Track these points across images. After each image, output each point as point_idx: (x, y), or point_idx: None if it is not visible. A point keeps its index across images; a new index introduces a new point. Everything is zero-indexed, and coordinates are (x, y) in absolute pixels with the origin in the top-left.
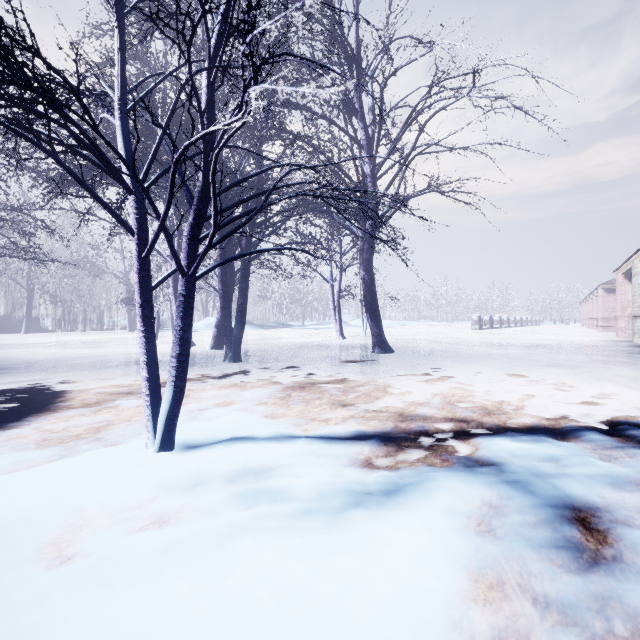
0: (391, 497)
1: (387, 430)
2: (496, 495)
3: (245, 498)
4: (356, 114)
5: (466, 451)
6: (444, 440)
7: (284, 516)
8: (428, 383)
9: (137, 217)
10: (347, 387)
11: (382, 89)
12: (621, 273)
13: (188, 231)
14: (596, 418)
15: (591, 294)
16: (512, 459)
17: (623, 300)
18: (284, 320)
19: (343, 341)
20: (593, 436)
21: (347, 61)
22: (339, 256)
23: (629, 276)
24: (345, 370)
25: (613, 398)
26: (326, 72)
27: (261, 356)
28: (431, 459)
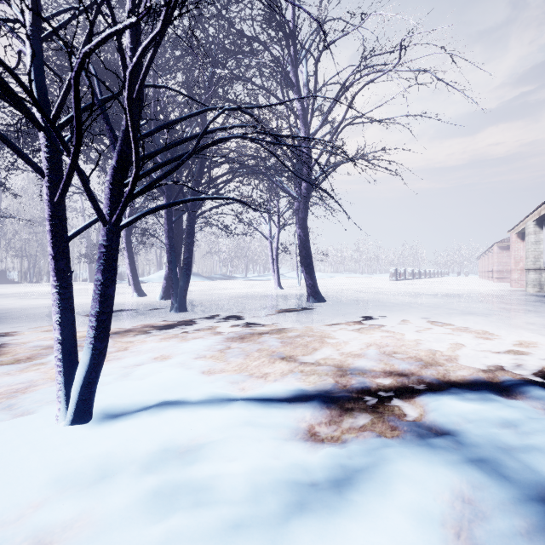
0: (343, 494)
1: (328, 388)
2: (466, 483)
3: (160, 501)
4: (292, 86)
5: (413, 413)
6: (388, 400)
7: (206, 538)
8: (361, 332)
9: (48, 156)
10: (285, 337)
11: (316, 62)
12: (515, 233)
13: (110, 175)
14: (529, 369)
15: (487, 251)
16: (467, 426)
17: (516, 256)
18: (229, 272)
19: (280, 291)
20: (538, 393)
21: (284, 36)
22: (277, 216)
23: (521, 235)
24: (283, 319)
25: (535, 346)
26: (265, 46)
27: (206, 306)
28: (379, 426)
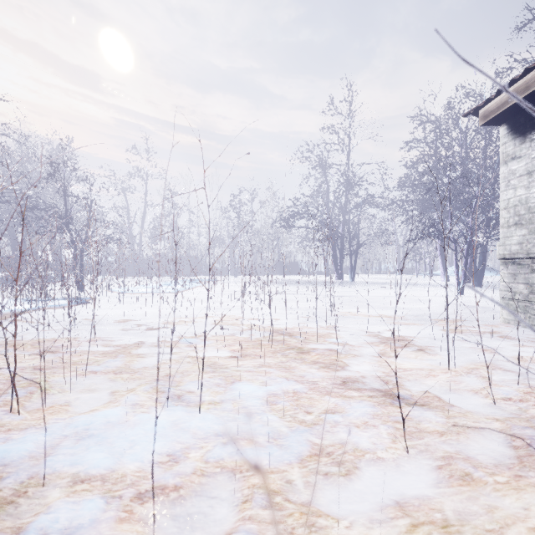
0: None
1: None
2: None
3: None
4: None
5: None
6: None
7: None
8: None
9: (455, 248)
10: None
11: None
12: None
13: (466, 249)
14: None
15: None
16: None
17: None
18: None
19: None
20: None
21: None
22: None
23: None
24: None
25: None
26: None
27: (495, 286)
28: None
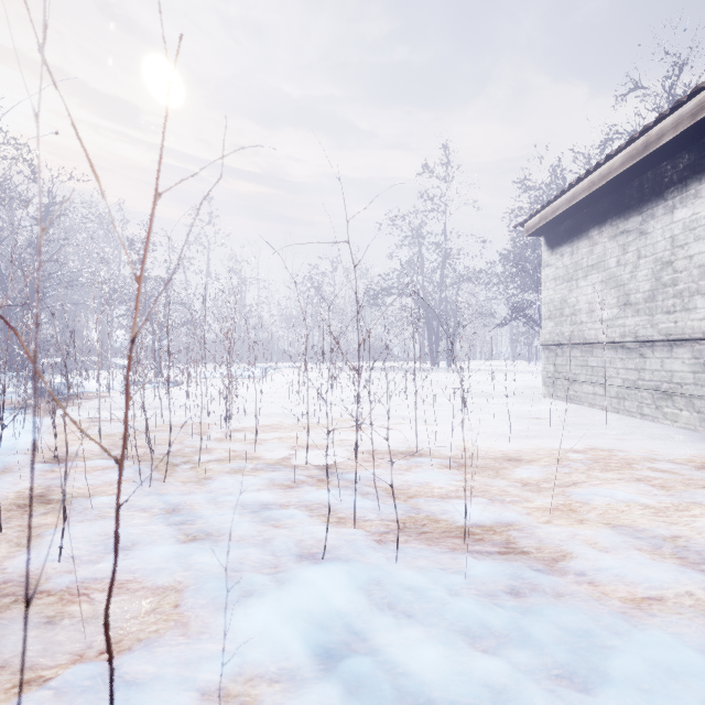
0: None
1: None
2: None
3: None
4: None
5: None
6: None
7: None
8: None
9: None
10: None
11: None
12: None
13: None
14: None
15: None
16: None
17: None
18: None
19: None
20: None
21: None
22: None
23: None
24: None
25: None
26: None
27: None
28: None
